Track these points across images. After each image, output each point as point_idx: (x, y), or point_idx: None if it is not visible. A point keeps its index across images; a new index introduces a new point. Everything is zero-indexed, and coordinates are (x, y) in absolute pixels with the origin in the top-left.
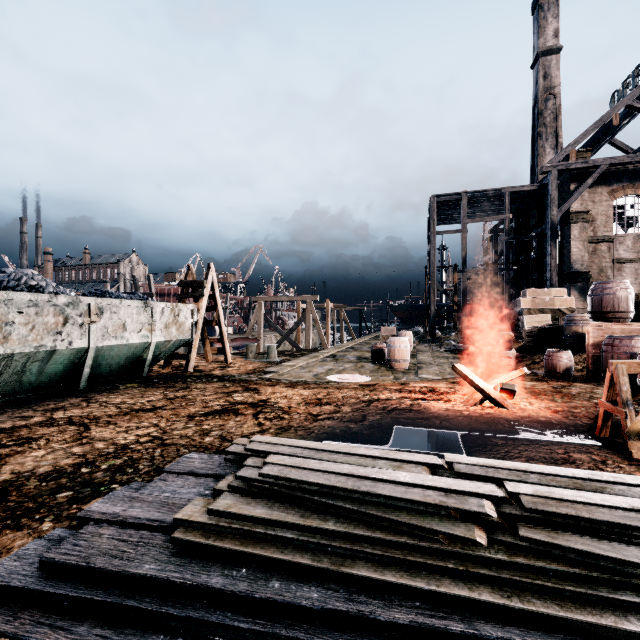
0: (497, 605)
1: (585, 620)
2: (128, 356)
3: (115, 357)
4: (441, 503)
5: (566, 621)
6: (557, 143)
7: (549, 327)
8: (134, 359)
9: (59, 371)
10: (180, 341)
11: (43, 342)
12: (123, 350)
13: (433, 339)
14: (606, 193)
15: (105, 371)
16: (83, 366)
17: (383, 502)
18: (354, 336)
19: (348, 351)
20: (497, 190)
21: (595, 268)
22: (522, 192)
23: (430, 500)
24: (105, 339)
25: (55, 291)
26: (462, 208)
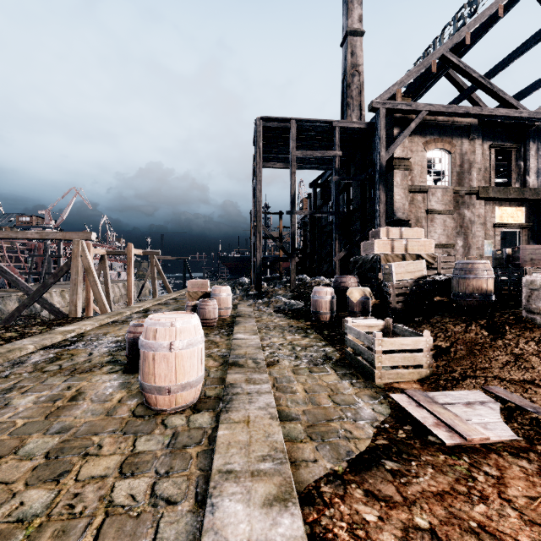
0: None
1: None
2: None
3: None
4: None
5: None
6: (361, 115)
7: (427, 280)
8: None
9: None
10: None
11: None
12: None
13: (259, 293)
14: (421, 144)
15: None
16: None
17: None
18: (170, 289)
19: (126, 321)
20: (327, 123)
21: (413, 218)
22: (350, 132)
23: None
24: None
25: None
26: (291, 137)
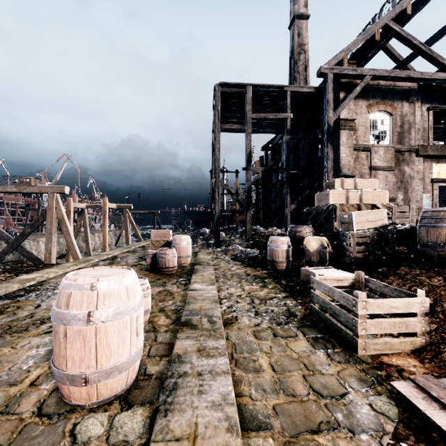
0: None
1: None
2: None
3: None
4: None
5: None
6: None
7: (390, 229)
8: None
9: None
10: None
11: None
12: None
13: (218, 242)
14: (365, 106)
15: None
16: None
17: None
18: (141, 238)
19: None
20: (279, 88)
21: (357, 174)
22: (299, 96)
23: None
24: None
25: None
26: (247, 101)
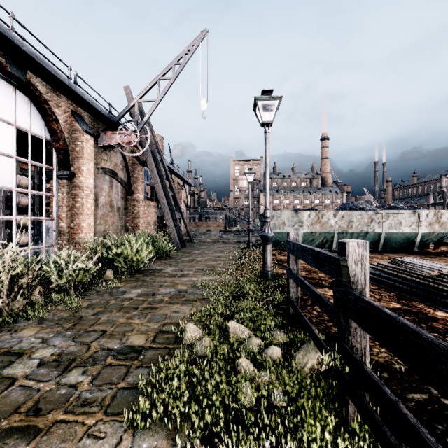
0: (425, 284)
1: (442, 288)
2: (404, 239)
3: (396, 238)
4: (432, 267)
5: (438, 288)
6: None
7: None
8: (408, 241)
9: (370, 241)
10: (442, 233)
11: (363, 229)
12: (400, 235)
13: None
14: None
15: (392, 245)
16: (379, 240)
17: (418, 266)
18: None
19: None
20: None
21: None
22: None
23: (430, 267)
24: (390, 229)
25: (369, 209)
26: None
